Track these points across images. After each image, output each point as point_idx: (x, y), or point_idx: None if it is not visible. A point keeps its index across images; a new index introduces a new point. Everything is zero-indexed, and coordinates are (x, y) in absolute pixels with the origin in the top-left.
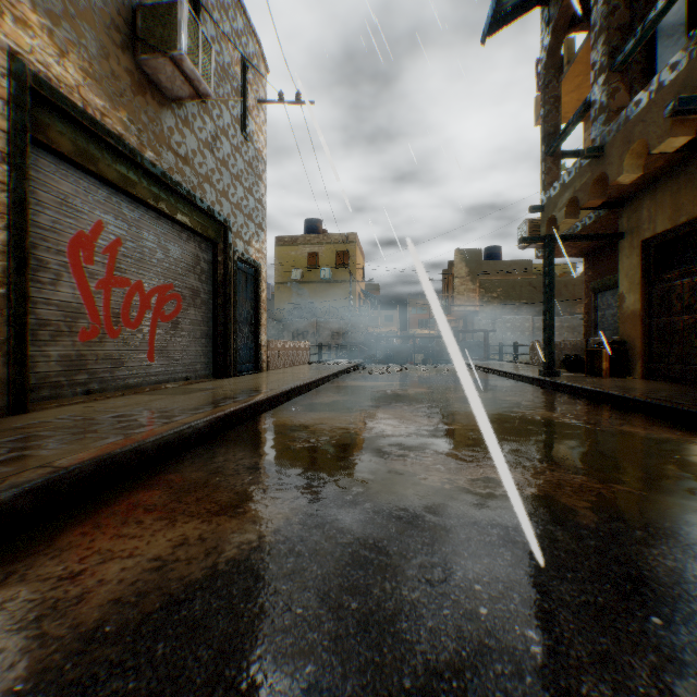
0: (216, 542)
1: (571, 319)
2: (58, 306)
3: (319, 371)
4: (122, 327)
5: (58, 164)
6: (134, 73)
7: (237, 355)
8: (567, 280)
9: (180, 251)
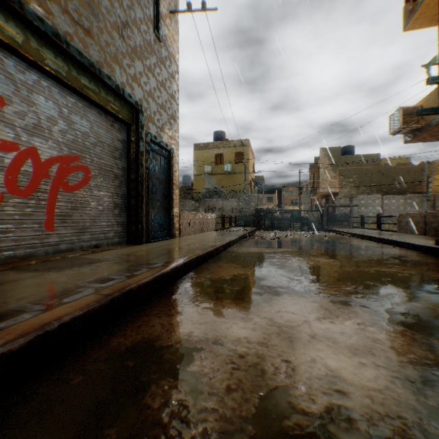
0: None
1: (413, 197)
2: None
3: (221, 238)
4: (6, 194)
5: None
6: None
7: (151, 224)
8: (409, 168)
9: (88, 125)
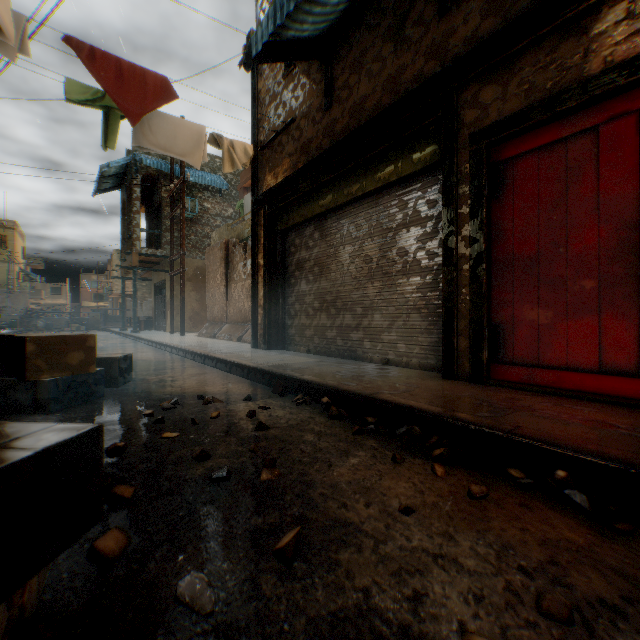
0: None
1: None
2: None
3: None
4: None
5: None
6: None
7: None
8: None
9: None
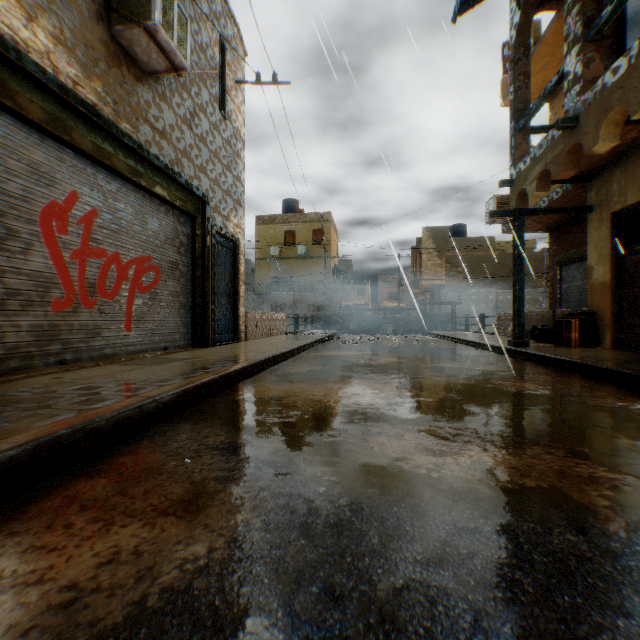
0: (153, 558)
1: (532, 292)
2: (29, 276)
3: (295, 341)
4: (98, 297)
5: (29, 132)
6: (109, 44)
7: (216, 326)
8: (529, 255)
9: (158, 223)
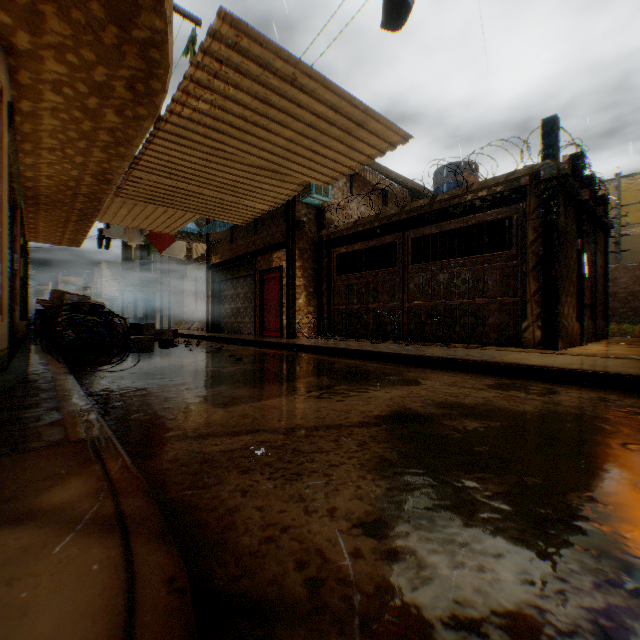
0: None
1: None
2: None
3: None
4: None
5: None
6: None
7: None
8: None
9: None
